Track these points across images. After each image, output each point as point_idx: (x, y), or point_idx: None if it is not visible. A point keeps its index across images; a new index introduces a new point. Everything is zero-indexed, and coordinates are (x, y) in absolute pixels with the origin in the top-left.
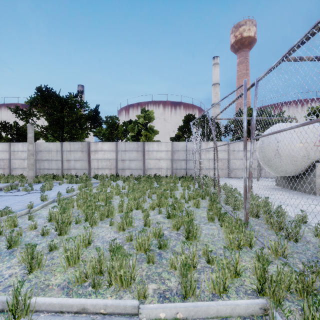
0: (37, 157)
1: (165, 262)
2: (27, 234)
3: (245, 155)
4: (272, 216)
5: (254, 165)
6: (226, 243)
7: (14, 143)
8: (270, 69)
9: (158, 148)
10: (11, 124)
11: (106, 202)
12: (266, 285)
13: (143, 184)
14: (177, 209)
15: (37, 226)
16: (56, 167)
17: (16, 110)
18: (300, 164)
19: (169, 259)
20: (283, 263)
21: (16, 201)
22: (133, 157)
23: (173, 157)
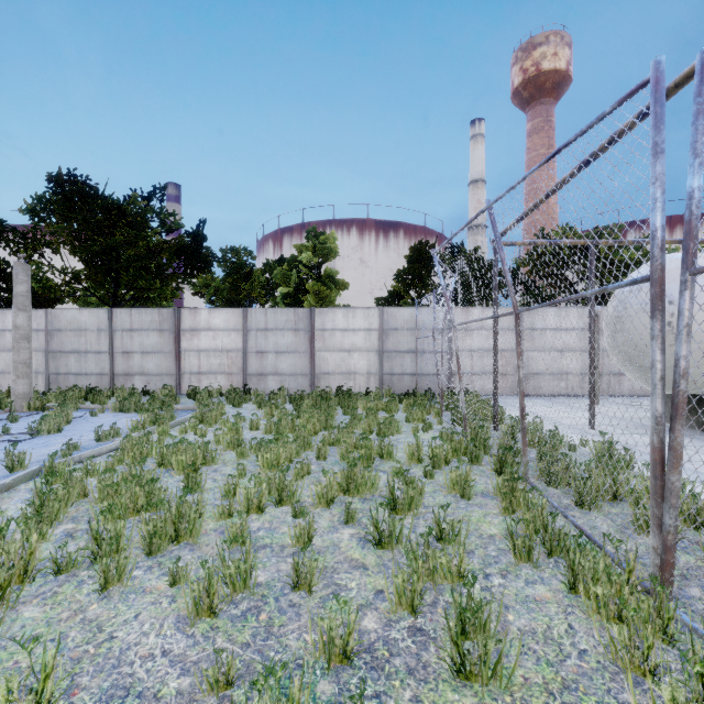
0: (51, 344)
1: None
2: None
3: (660, 333)
4: None
5: (583, 365)
6: None
7: None
8: None
9: (346, 322)
10: None
11: (188, 479)
12: None
13: (306, 415)
14: (406, 508)
15: None
16: (98, 369)
17: (0, 231)
18: None
19: None
20: None
21: None
22: (286, 346)
23: (384, 346)
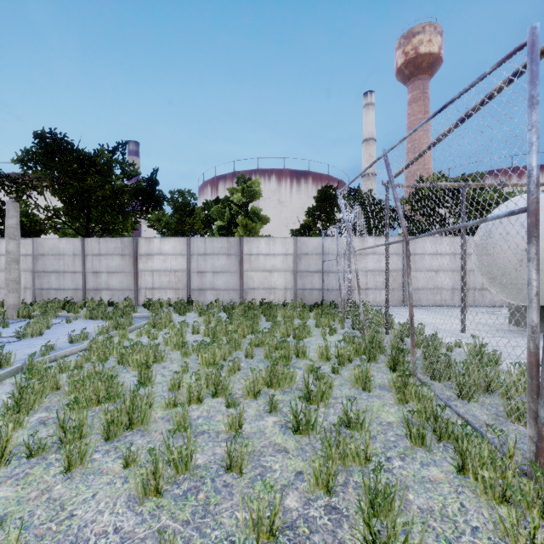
0: (37, 266)
1: None
2: None
3: (536, 255)
4: None
5: (454, 282)
6: None
7: None
8: None
9: (268, 249)
10: None
11: (141, 375)
12: None
13: (237, 321)
14: (319, 400)
15: None
16: (73, 285)
17: None
18: None
19: None
20: None
21: None
22: (221, 267)
23: (298, 267)
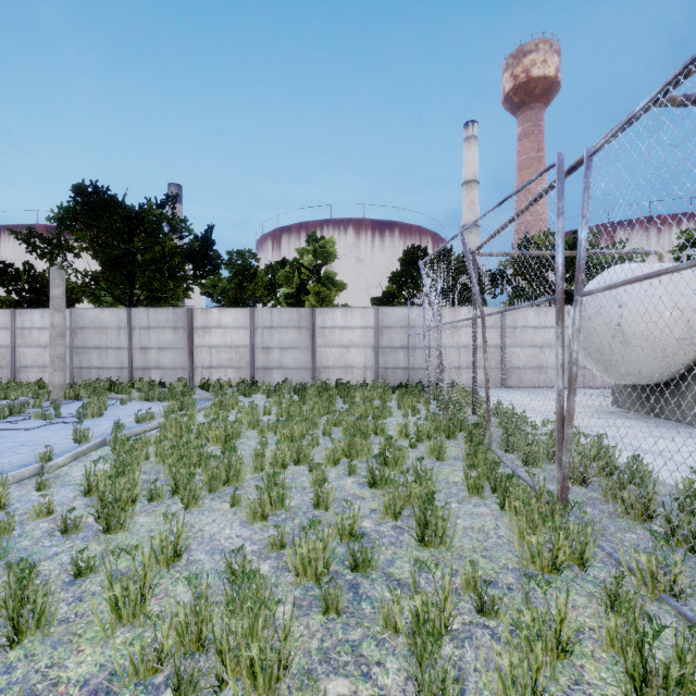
0: (75, 341)
1: (368, 611)
2: (28, 530)
3: (561, 335)
4: (623, 483)
5: None
6: (520, 556)
7: (23, 310)
8: (629, 120)
9: (345, 321)
10: (17, 268)
11: (224, 447)
12: (650, 690)
13: (311, 402)
14: (393, 463)
15: (56, 507)
16: (118, 363)
17: (28, 237)
18: (673, 358)
19: (381, 606)
20: (674, 612)
21: (16, 443)
22: (290, 342)
23: (379, 342)
